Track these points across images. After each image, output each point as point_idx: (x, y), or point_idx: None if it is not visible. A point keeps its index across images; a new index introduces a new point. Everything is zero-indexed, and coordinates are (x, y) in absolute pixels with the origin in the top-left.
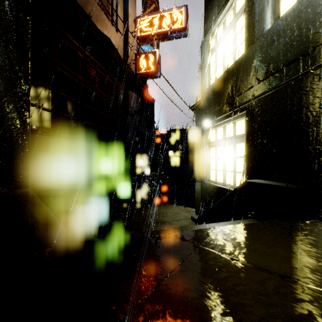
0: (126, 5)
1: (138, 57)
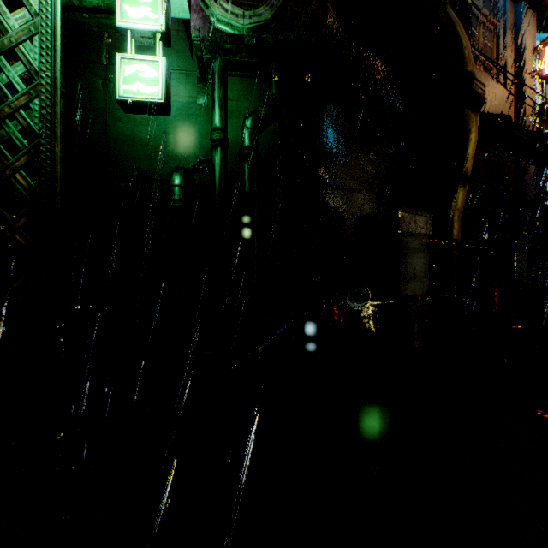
0: (519, 38)
1: (544, 107)
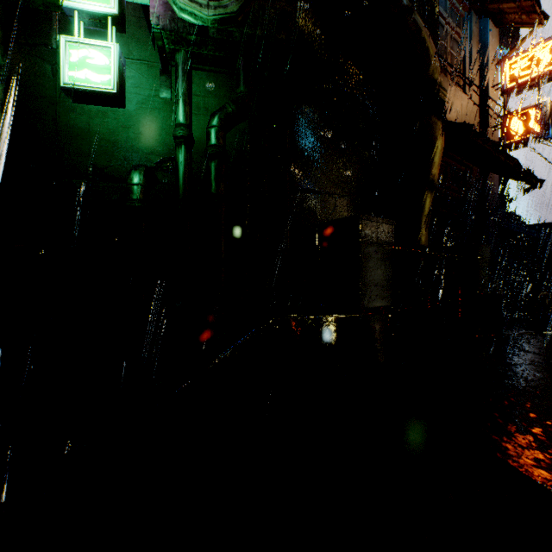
0: (483, 52)
1: (505, 119)
